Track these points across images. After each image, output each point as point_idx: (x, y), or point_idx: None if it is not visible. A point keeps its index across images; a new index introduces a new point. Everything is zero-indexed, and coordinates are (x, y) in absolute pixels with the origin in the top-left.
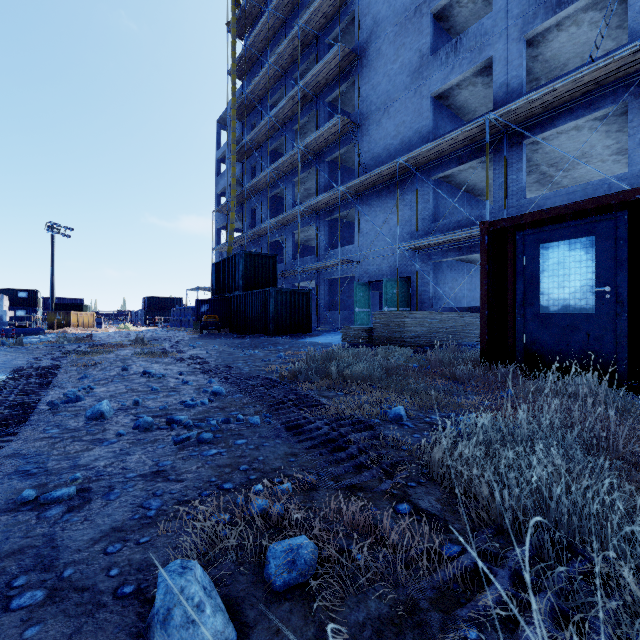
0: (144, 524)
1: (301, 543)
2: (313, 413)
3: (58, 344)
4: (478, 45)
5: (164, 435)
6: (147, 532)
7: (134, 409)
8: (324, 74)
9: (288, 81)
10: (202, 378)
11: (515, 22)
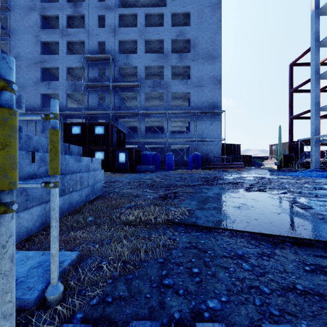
0: None
1: None
2: None
3: None
4: (55, 88)
5: None
6: None
7: None
8: None
9: None
10: None
11: (64, 88)
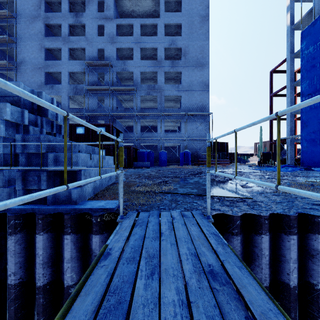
0: None
1: None
2: None
3: None
4: (58, 90)
5: None
6: None
7: None
8: None
9: None
10: None
11: (67, 91)
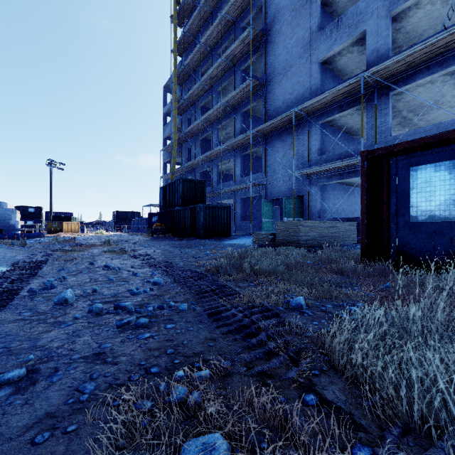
0: (75, 410)
1: (214, 443)
2: (230, 301)
3: (51, 244)
4: (355, 22)
5: (110, 319)
6: (76, 419)
7: (92, 296)
8: (240, 49)
9: (214, 56)
10: (148, 271)
11: (383, 3)
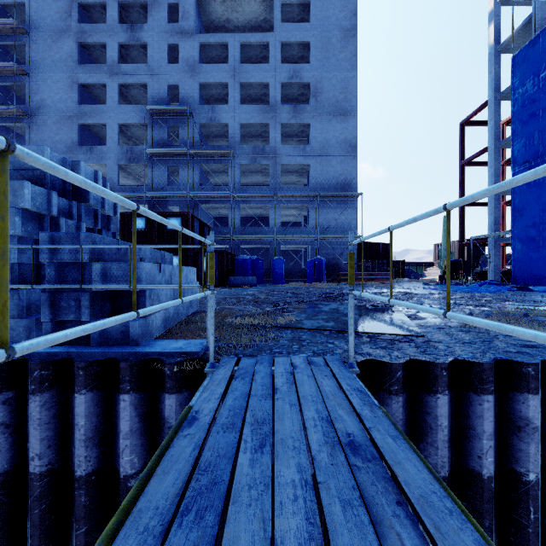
0: None
1: None
2: None
3: None
4: (101, 156)
5: None
6: None
7: None
8: None
9: None
10: None
11: (115, 156)
